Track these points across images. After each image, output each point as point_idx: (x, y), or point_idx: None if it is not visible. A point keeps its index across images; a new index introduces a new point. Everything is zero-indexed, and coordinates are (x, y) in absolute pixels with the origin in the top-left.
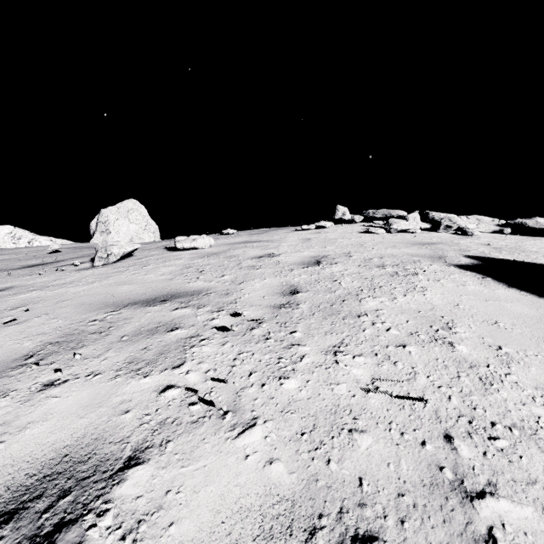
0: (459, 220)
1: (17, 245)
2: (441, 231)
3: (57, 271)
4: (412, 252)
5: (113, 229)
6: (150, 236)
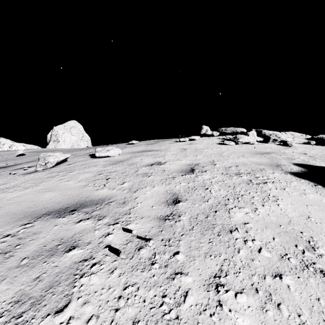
0: (282, 136)
1: (2, 148)
2: (270, 143)
3: (10, 174)
4: (256, 160)
5: (61, 139)
6: (84, 143)
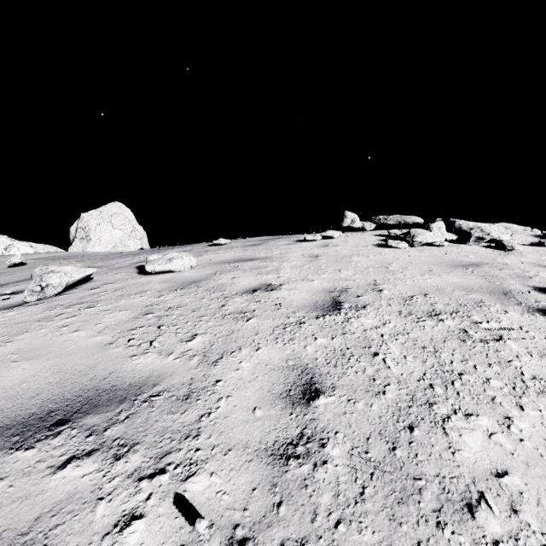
0: (493, 231)
1: None
2: (471, 244)
3: None
4: (460, 281)
5: (94, 235)
6: (136, 243)
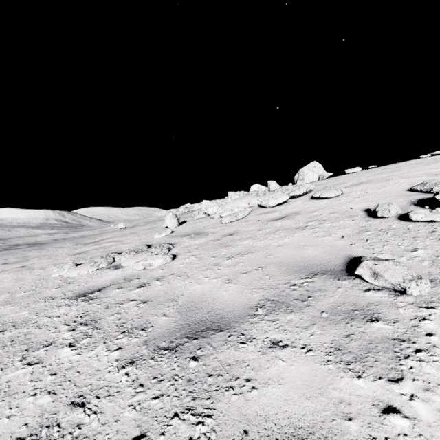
0: None
1: None
2: None
3: None
4: None
5: (306, 177)
6: None
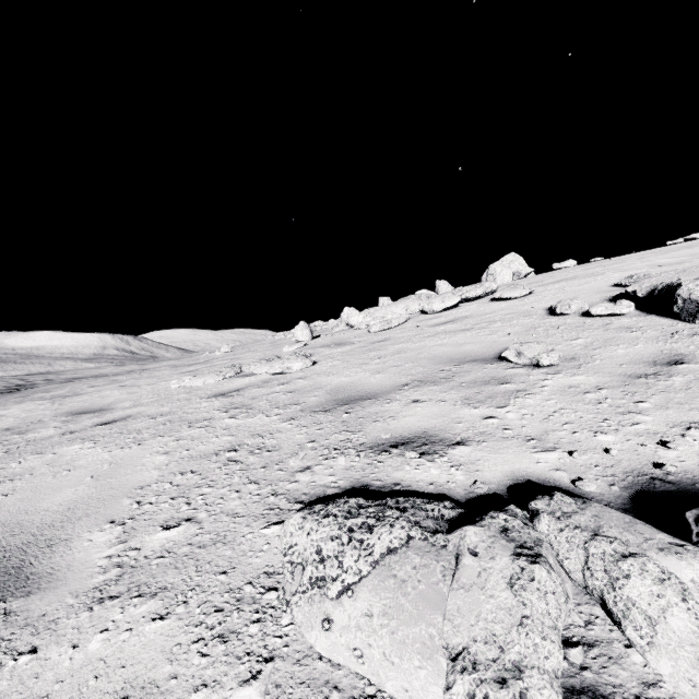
0: None
1: None
2: None
3: None
4: None
5: (499, 278)
6: None
